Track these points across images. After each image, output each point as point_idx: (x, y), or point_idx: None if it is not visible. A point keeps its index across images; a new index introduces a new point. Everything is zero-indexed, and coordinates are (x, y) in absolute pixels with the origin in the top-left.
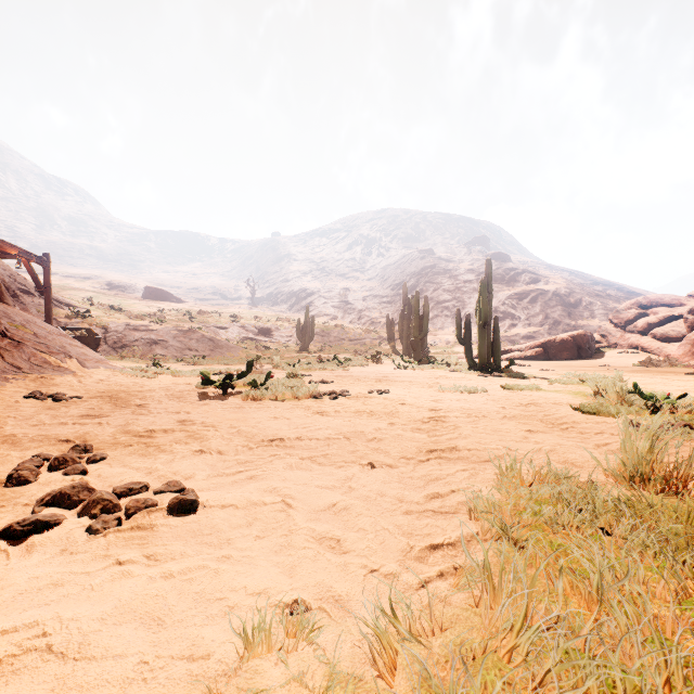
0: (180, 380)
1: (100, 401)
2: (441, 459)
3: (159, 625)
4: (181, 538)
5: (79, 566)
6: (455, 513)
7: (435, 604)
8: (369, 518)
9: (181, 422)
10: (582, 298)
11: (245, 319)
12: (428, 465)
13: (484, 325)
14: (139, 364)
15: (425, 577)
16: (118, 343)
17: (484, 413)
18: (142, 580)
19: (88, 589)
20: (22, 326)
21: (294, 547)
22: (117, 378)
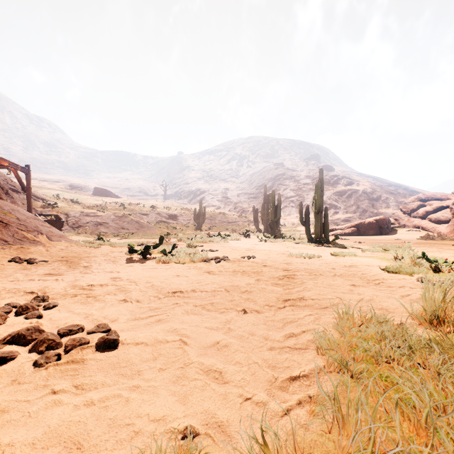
0: (115, 249)
1: (59, 264)
2: (294, 306)
3: (78, 448)
4: (104, 370)
5: (23, 395)
6: (306, 349)
7: (296, 430)
8: (243, 354)
9: (113, 279)
10: (381, 195)
11: (160, 208)
12: (285, 311)
13: (318, 213)
14: (89, 238)
15: (288, 406)
16: (76, 224)
17: (320, 272)
18: (69, 408)
19: (26, 416)
20: (9, 213)
21: (187, 378)
22: (73, 248)
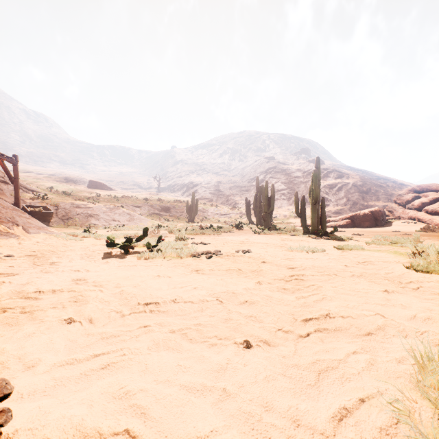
0: (99, 241)
1: (24, 260)
2: (320, 331)
3: None
4: None
5: None
6: None
7: None
8: None
9: (75, 281)
10: (371, 188)
11: (153, 201)
12: (311, 343)
13: (315, 203)
14: (78, 230)
15: None
16: (65, 216)
17: (334, 271)
18: None
19: None
20: None
21: None
22: (51, 241)
